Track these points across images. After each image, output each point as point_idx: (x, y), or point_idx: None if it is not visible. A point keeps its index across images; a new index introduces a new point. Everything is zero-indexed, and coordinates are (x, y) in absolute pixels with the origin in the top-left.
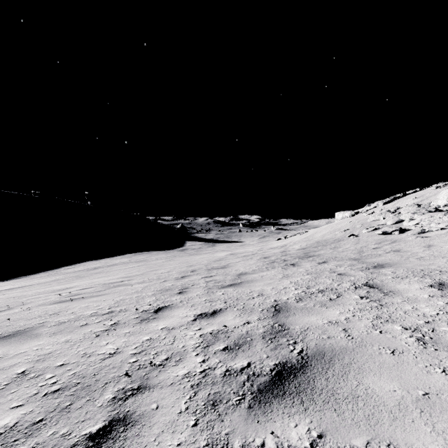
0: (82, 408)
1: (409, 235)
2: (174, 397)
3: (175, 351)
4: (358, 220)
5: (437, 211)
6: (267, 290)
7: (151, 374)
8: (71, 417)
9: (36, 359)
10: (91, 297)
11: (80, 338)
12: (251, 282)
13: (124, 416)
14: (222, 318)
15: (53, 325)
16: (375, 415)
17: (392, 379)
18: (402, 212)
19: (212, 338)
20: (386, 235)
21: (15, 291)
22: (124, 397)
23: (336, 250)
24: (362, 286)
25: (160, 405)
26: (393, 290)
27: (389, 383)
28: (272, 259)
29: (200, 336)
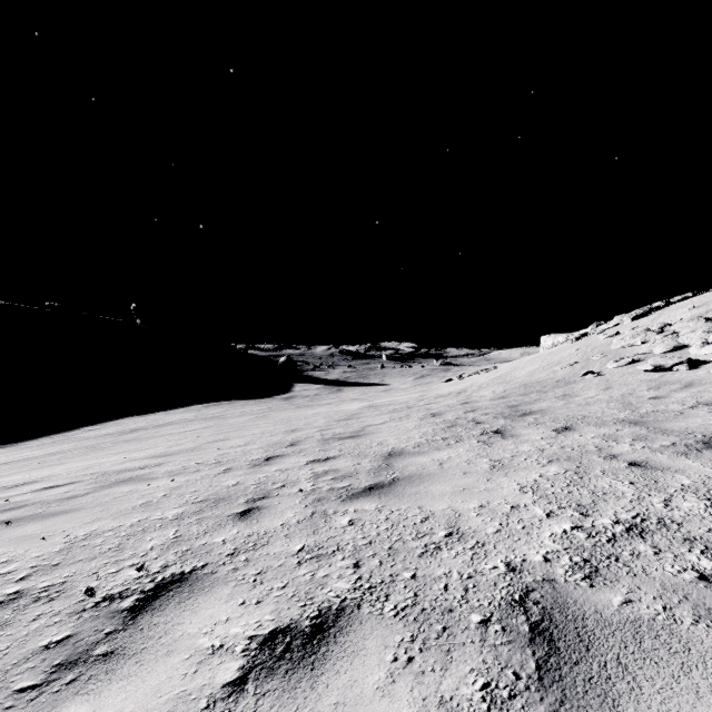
0: None
1: None
2: None
3: None
4: (590, 346)
5: None
6: (467, 516)
7: None
8: None
9: None
10: (32, 519)
11: None
12: (419, 481)
13: None
14: (343, 680)
15: None
16: None
17: None
18: (679, 331)
19: None
20: (660, 372)
21: None
22: None
23: (572, 402)
24: None
25: None
26: None
27: None
28: (449, 418)
29: None
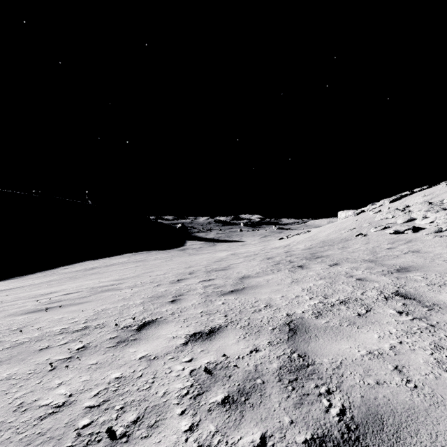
0: None
1: (425, 234)
2: None
3: (151, 404)
4: (364, 218)
5: None
6: (275, 300)
7: None
8: None
9: None
10: (71, 305)
11: (29, 372)
12: (256, 288)
13: None
14: (221, 342)
15: (6, 348)
16: None
17: None
18: (413, 210)
19: (207, 378)
20: (397, 234)
21: None
22: None
23: (345, 251)
24: (393, 296)
25: None
26: (437, 303)
27: None
28: (277, 260)
29: (190, 373)
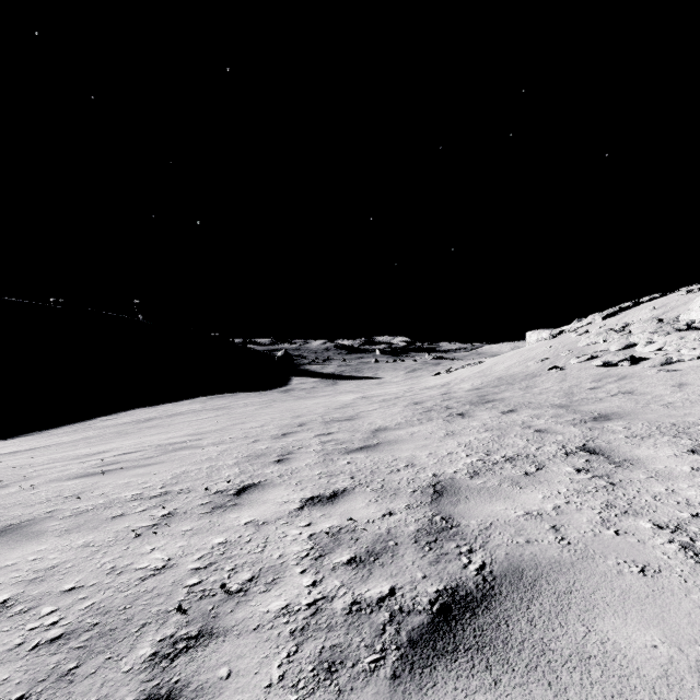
0: (96, 675)
1: (647, 367)
2: (260, 654)
3: (266, 565)
4: (562, 343)
5: (690, 329)
6: (420, 458)
7: (222, 608)
8: (74, 693)
9: (29, 578)
10: (135, 467)
11: (109, 539)
12: (395, 443)
13: (169, 693)
14: (346, 506)
15: (68, 516)
16: (625, 696)
17: (647, 622)
18: (634, 331)
19: (329, 541)
20: (608, 368)
21: (18, 456)
22: (173, 653)
23: (529, 392)
24: (577, 451)
25: (234, 670)
26: (629, 459)
27: (643, 632)
28: (428, 405)
29: (309, 537)
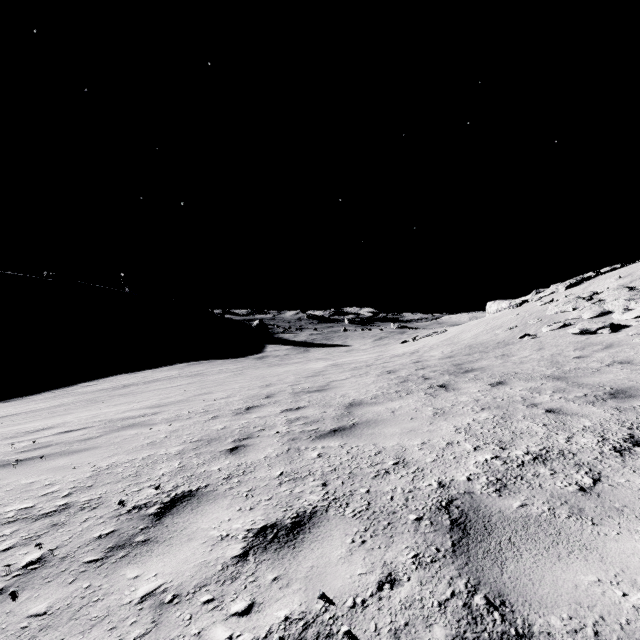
0: None
1: (632, 335)
2: None
3: None
4: (528, 312)
5: None
6: (412, 450)
7: None
8: None
9: None
10: (61, 454)
11: None
12: (375, 425)
13: None
14: (316, 553)
15: None
16: None
17: None
18: (605, 299)
19: None
20: (586, 335)
21: None
22: None
23: (508, 361)
24: (630, 447)
25: None
26: None
27: None
28: (402, 375)
29: None
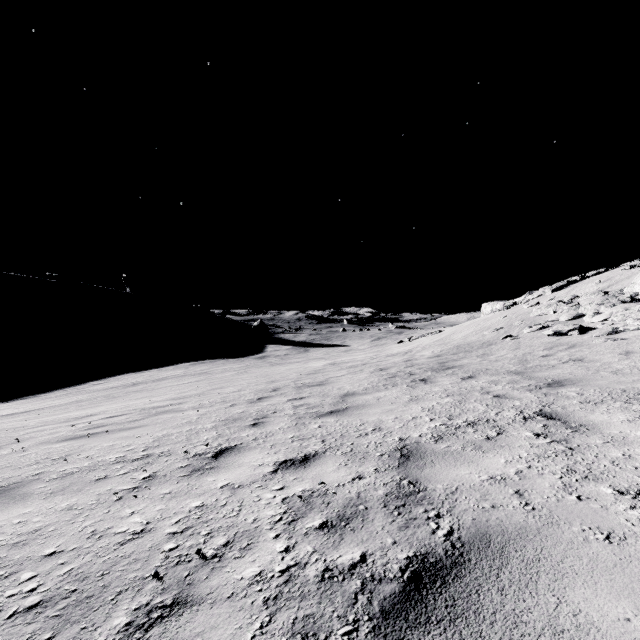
0: None
1: (595, 337)
2: (234, 624)
3: (240, 530)
4: (515, 314)
5: (634, 300)
6: (386, 422)
7: (198, 574)
8: None
9: (12, 541)
10: (120, 430)
11: (92, 502)
12: (362, 408)
13: None
14: (318, 469)
15: (54, 479)
16: None
17: (617, 593)
18: (582, 303)
19: (302, 505)
20: (559, 336)
21: (13, 419)
22: (147, 623)
23: (486, 359)
24: (534, 416)
25: None
26: (585, 424)
27: (614, 603)
28: (392, 372)
29: (283, 501)
